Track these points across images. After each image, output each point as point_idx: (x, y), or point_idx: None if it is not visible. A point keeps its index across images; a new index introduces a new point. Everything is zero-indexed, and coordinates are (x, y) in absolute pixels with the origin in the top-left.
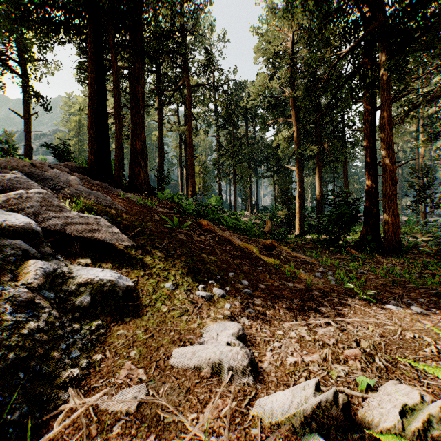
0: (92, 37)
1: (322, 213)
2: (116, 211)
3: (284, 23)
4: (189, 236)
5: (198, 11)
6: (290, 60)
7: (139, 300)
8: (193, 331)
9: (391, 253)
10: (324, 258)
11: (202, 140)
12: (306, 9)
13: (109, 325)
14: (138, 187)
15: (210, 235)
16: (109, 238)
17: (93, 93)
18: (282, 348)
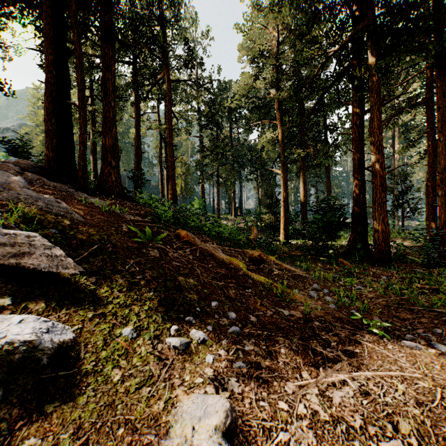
0: (50, 12)
1: (306, 218)
2: (70, 221)
3: (269, 22)
4: (164, 252)
5: (180, 4)
6: (275, 60)
7: (78, 364)
8: (155, 420)
9: (381, 262)
10: (317, 271)
11: (184, 140)
12: (294, 1)
13: (14, 426)
14: (107, 189)
15: (190, 249)
16: (44, 265)
17: (51, 78)
18: (290, 444)
